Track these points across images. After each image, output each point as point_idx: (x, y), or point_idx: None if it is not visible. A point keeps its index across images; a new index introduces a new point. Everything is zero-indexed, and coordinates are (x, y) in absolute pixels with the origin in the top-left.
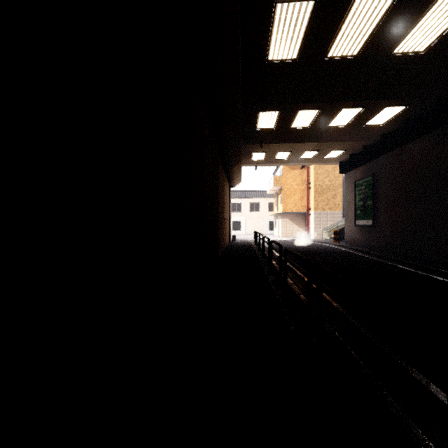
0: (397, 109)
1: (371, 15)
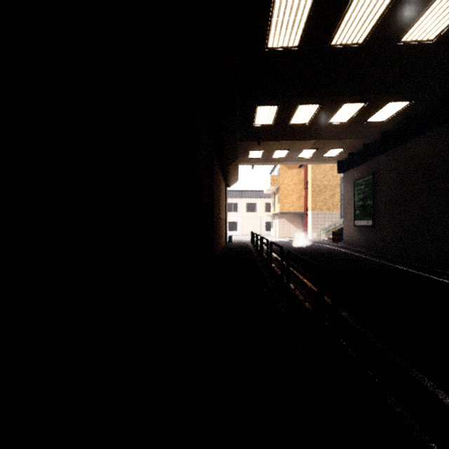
0: (400, 105)
1: None
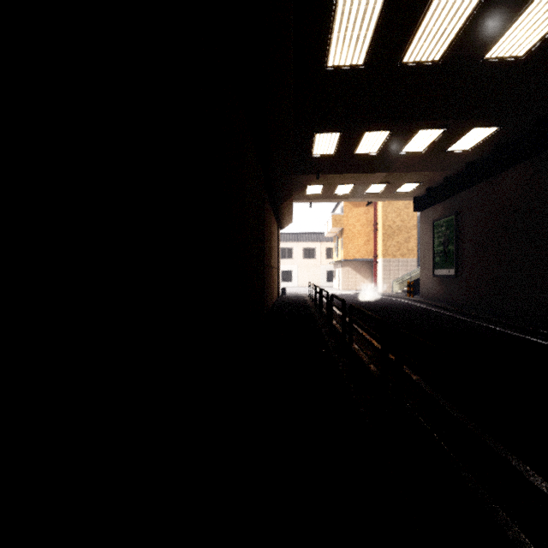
0: (487, 131)
1: (459, 8)
